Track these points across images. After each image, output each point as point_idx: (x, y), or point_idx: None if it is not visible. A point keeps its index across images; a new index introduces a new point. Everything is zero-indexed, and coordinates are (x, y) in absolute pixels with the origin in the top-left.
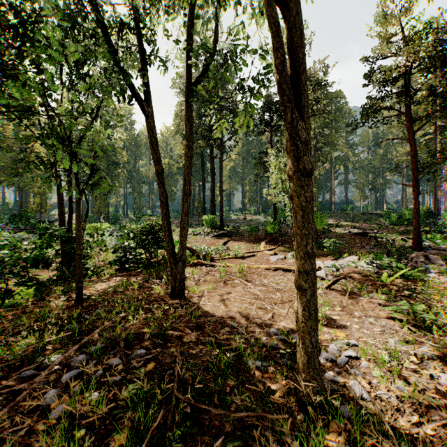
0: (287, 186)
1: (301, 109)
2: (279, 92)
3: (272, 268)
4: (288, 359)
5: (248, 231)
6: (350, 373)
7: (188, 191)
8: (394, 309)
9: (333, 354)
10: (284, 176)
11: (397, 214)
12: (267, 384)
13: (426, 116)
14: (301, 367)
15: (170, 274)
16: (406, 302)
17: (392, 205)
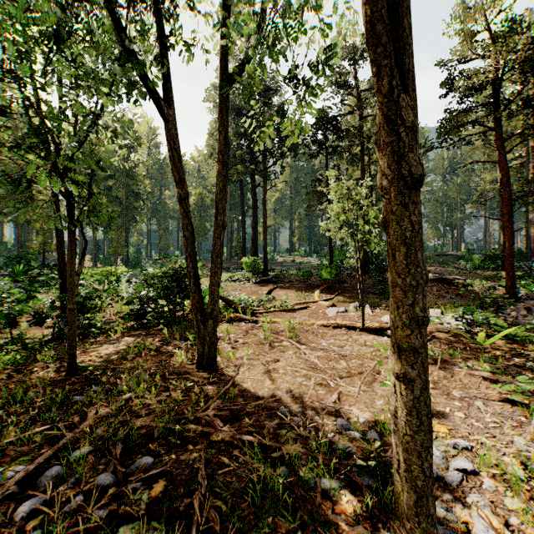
0: (350, 218)
1: (403, 75)
2: (368, 41)
3: (331, 325)
4: (369, 475)
5: (298, 276)
6: (470, 502)
7: (221, 223)
8: (511, 388)
9: (436, 465)
10: (348, 205)
11: (481, 256)
12: (342, 526)
13: (522, 132)
14: (403, 508)
15: (197, 336)
16: (527, 377)
17: (472, 245)
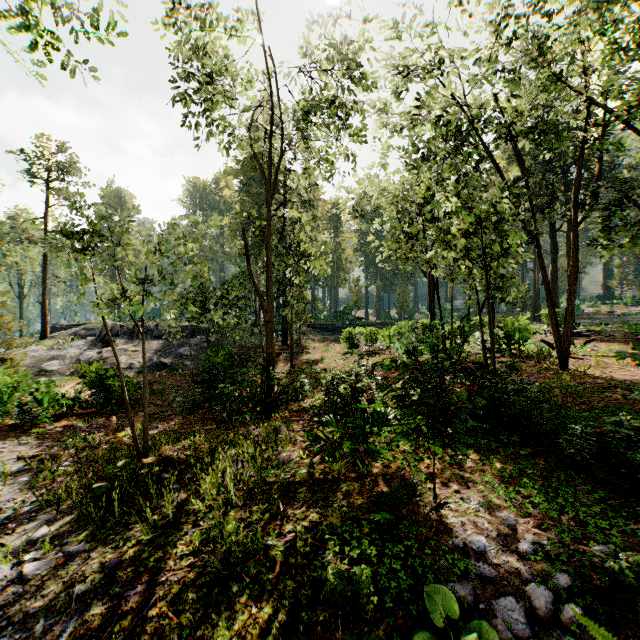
0: None
1: None
2: None
3: None
4: None
5: (620, 330)
6: None
7: (574, 297)
8: None
9: None
10: None
11: None
12: None
13: None
14: None
15: (558, 353)
16: None
17: None
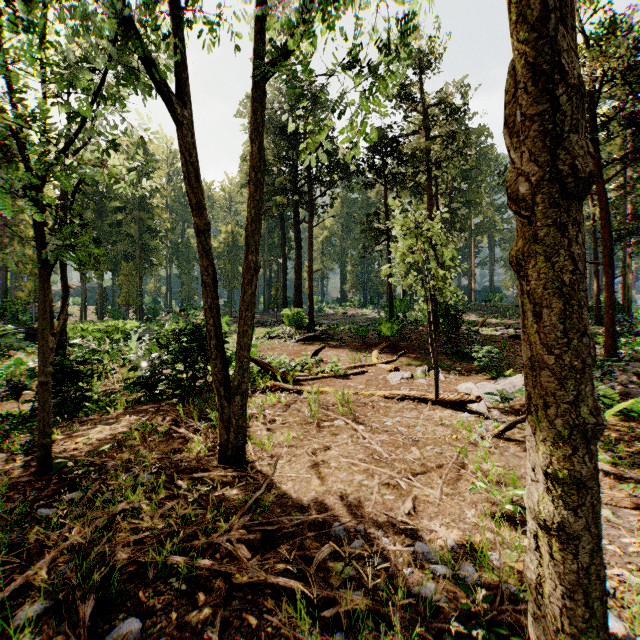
0: (419, 261)
1: None
2: None
3: (395, 396)
4: None
5: (351, 332)
6: None
7: (252, 265)
8: None
9: None
10: (417, 243)
11: None
12: None
13: (624, 157)
14: None
15: (219, 418)
16: None
17: None
